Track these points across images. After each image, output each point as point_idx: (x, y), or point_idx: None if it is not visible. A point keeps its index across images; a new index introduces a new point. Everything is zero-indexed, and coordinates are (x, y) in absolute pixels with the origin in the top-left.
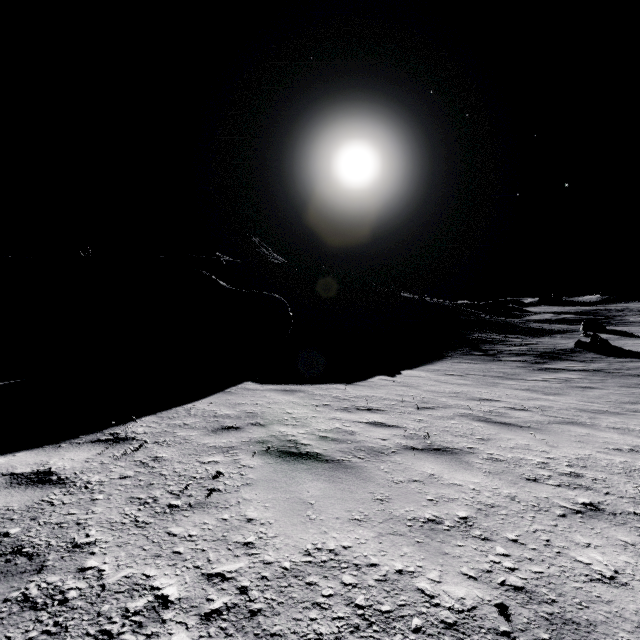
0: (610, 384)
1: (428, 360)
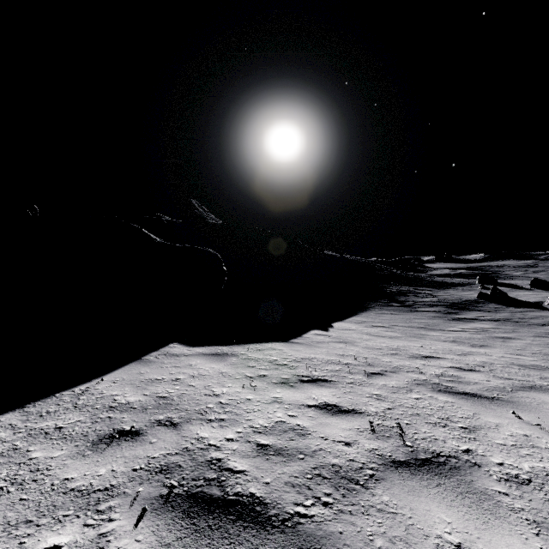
0: (523, 334)
1: (353, 311)
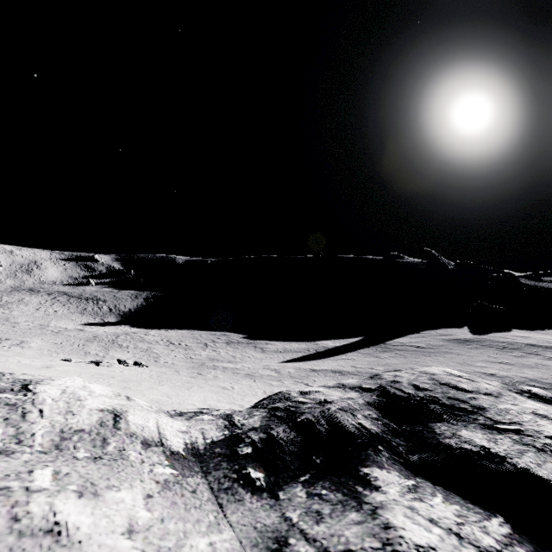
0: None
1: None
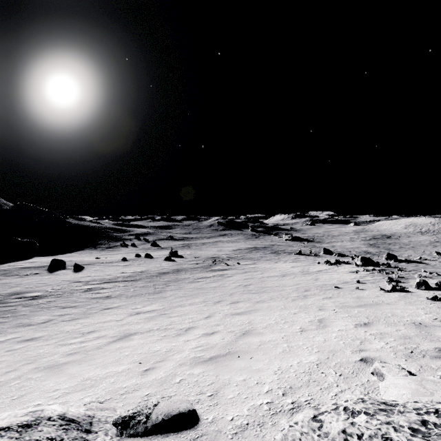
0: (106, 252)
1: (77, 251)
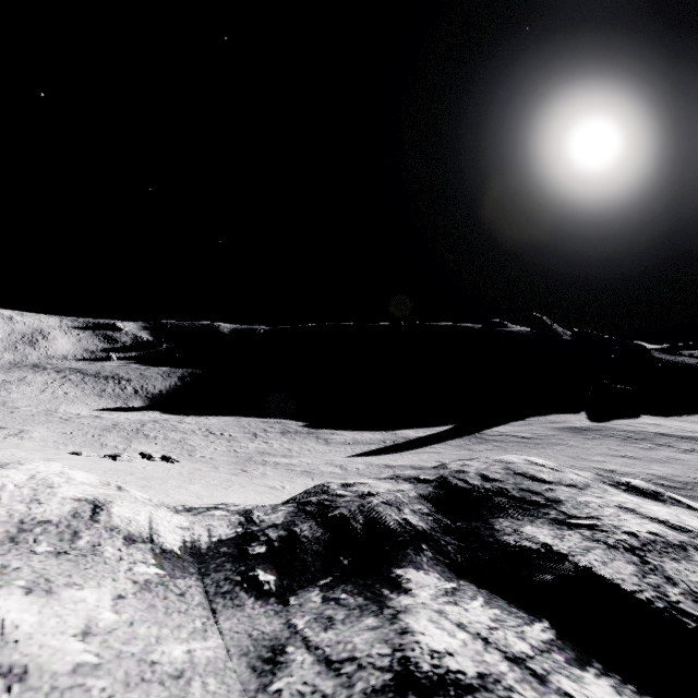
0: None
1: (697, 413)
